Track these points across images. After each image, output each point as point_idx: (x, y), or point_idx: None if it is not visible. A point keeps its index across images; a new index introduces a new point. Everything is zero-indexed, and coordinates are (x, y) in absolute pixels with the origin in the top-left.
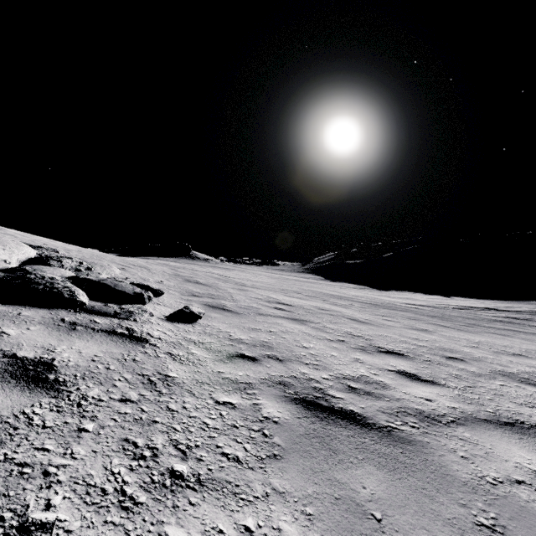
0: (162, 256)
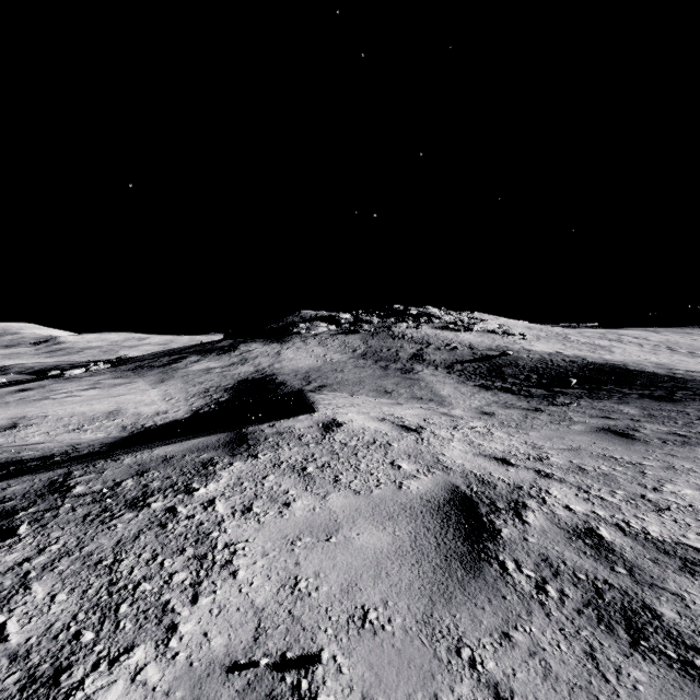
0: (659, 326)
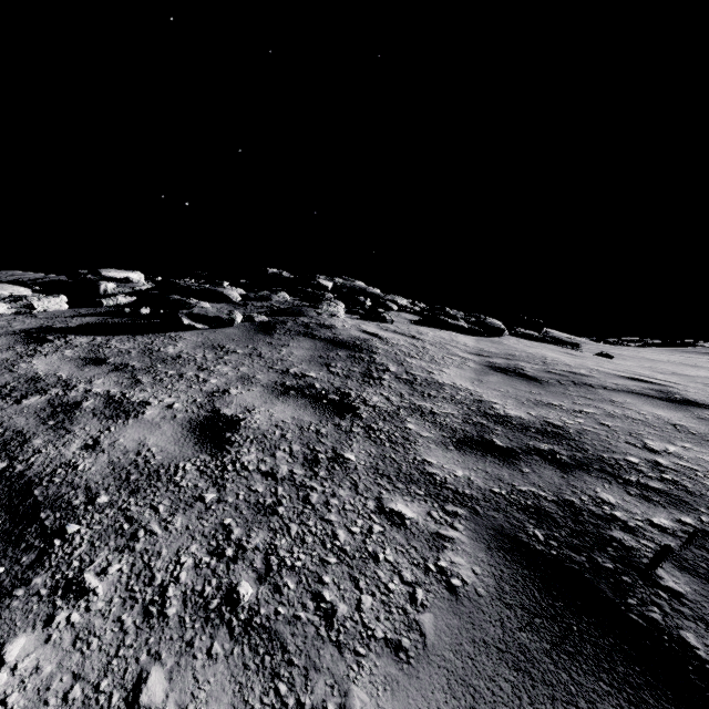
0: None
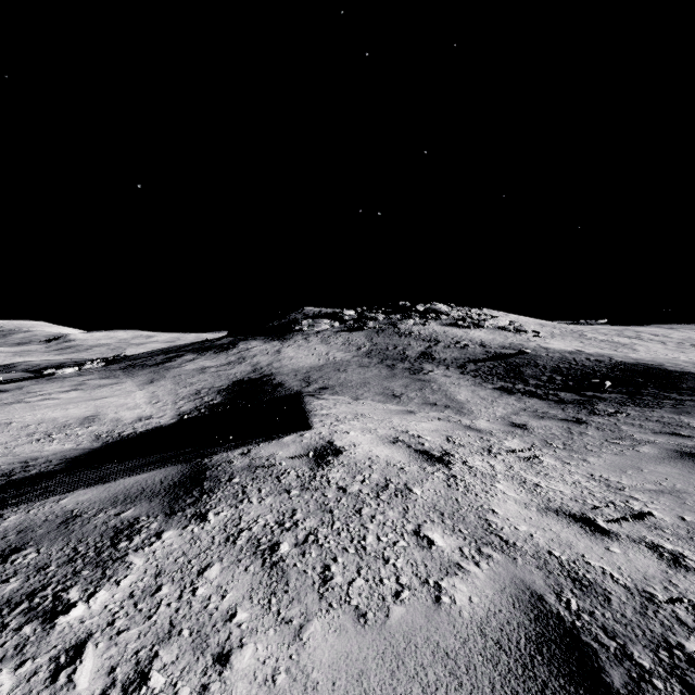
0: (674, 323)
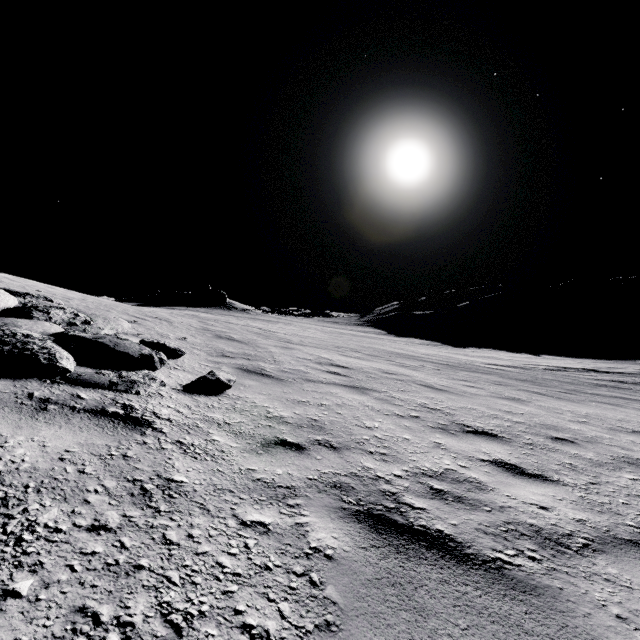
0: (192, 306)
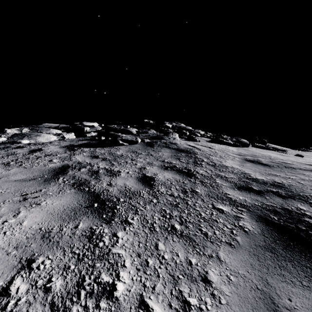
0: None
